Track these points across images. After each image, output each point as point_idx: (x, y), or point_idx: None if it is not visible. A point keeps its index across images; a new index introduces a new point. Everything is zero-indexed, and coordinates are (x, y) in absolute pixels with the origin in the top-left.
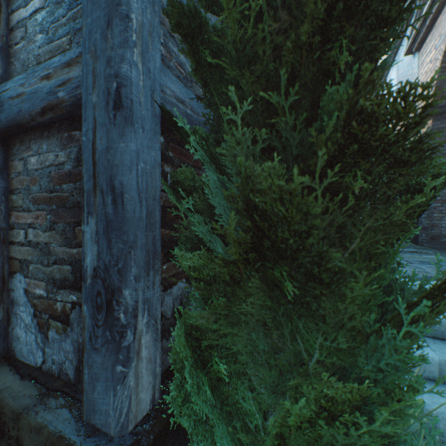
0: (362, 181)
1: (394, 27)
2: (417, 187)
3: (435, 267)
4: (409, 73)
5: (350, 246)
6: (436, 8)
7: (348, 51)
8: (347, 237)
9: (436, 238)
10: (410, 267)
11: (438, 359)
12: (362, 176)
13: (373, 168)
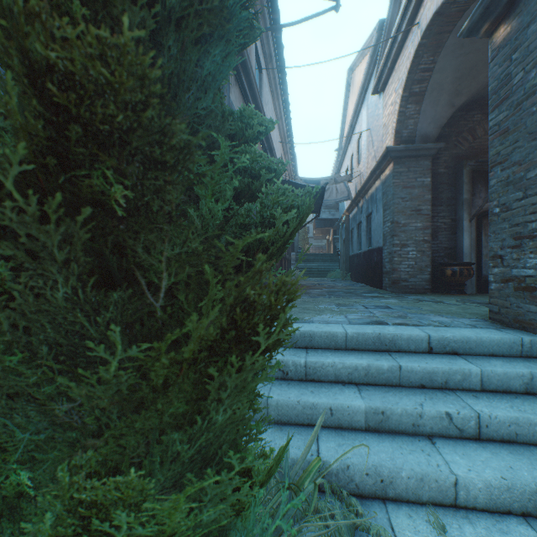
0: (122, 189)
1: (242, 16)
2: (273, 213)
3: (385, 311)
4: (376, 113)
5: (161, 283)
6: (395, 51)
7: None
8: (150, 270)
9: (396, 282)
10: (364, 312)
11: (365, 407)
12: (116, 181)
13: (126, 170)
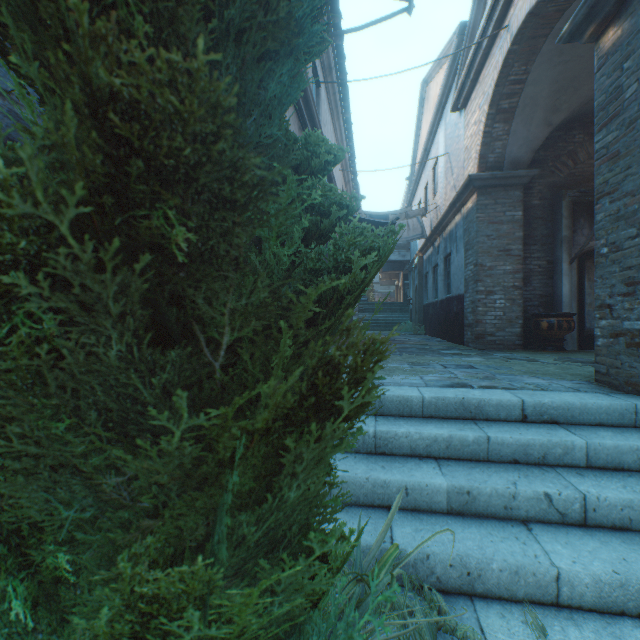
0: (185, 232)
1: (312, 27)
2: (347, 257)
3: (468, 372)
4: (456, 134)
5: (222, 339)
6: (479, 60)
7: (141, 12)
8: (211, 324)
9: (481, 337)
10: (443, 372)
11: (447, 486)
12: (180, 223)
13: (191, 211)
